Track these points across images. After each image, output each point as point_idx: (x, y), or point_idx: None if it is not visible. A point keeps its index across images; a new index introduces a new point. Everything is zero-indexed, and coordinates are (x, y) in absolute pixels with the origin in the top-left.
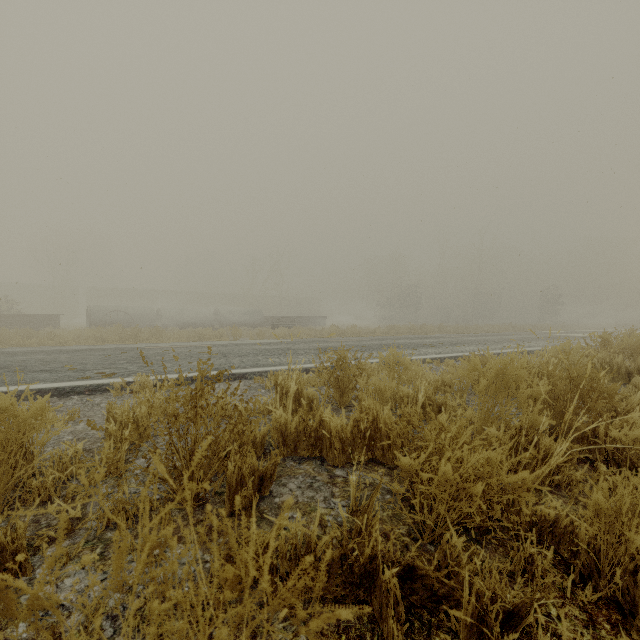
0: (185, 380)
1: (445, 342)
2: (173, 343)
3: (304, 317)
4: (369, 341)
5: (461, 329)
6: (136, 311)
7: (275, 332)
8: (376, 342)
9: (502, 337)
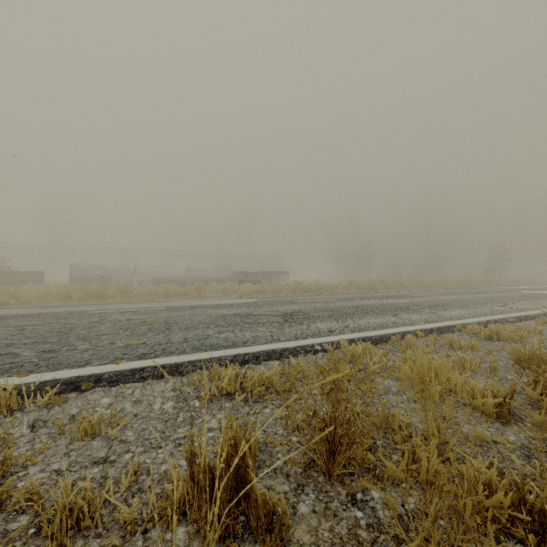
0: (84, 381)
1: (421, 303)
2: (127, 304)
3: (269, 272)
4: (337, 302)
5: (418, 284)
6: (114, 267)
7: (241, 287)
8: (346, 303)
9: (475, 296)
